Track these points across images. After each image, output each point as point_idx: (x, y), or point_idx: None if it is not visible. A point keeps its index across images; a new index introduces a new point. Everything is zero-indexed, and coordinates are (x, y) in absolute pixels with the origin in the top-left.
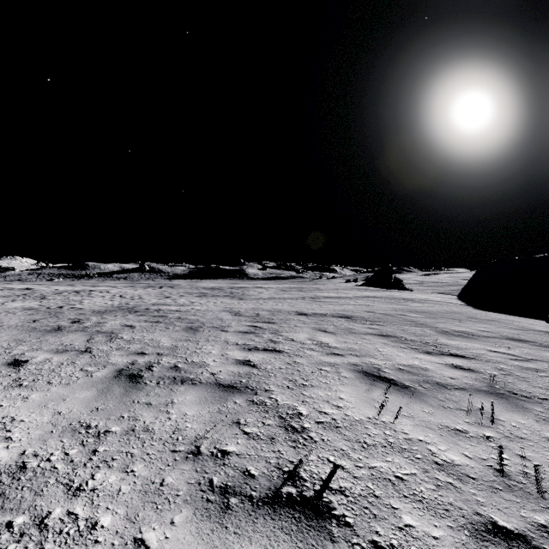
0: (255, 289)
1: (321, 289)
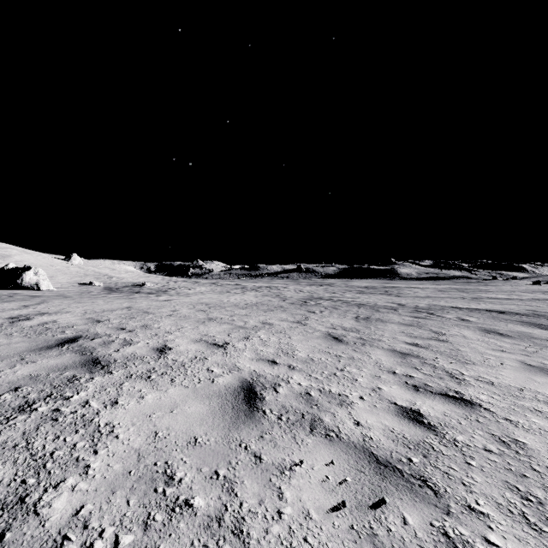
0: (409, 289)
1: (489, 291)
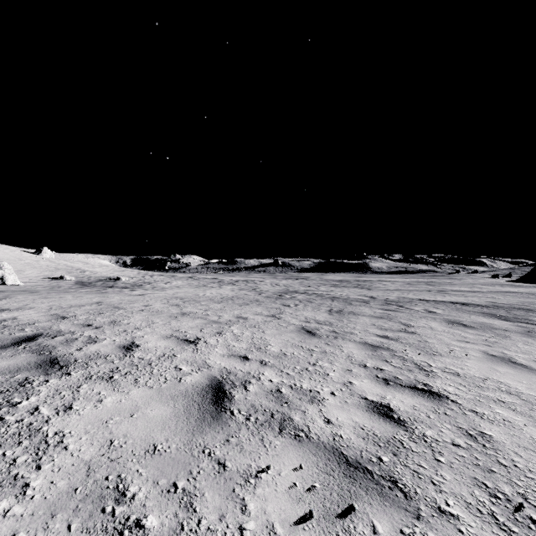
0: (380, 282)
1: (453, 284)
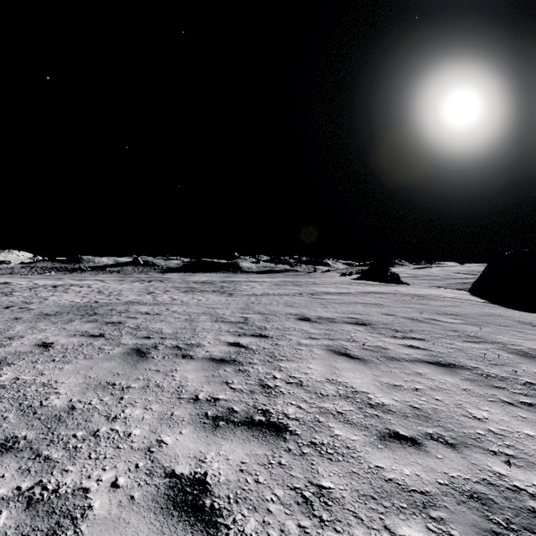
0: (248, 283)
1: (317, 283)
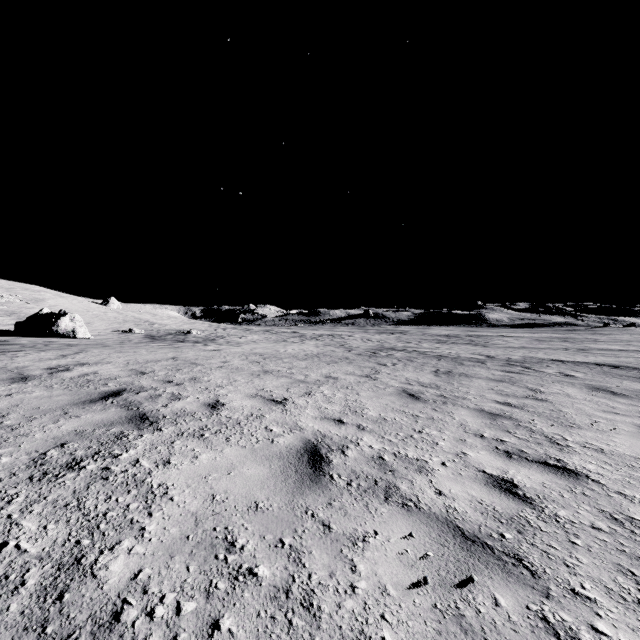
0: (499, 338)
1: (599, 340)
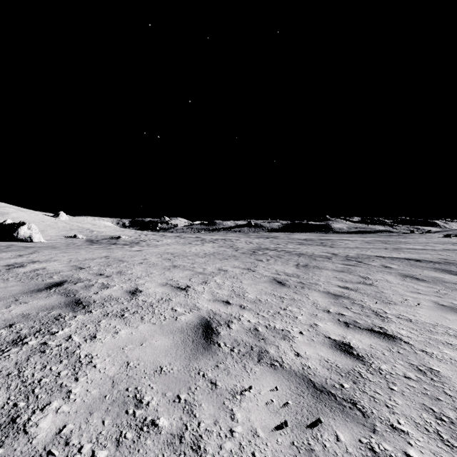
0: (341, 241)
1: (408, 242)
